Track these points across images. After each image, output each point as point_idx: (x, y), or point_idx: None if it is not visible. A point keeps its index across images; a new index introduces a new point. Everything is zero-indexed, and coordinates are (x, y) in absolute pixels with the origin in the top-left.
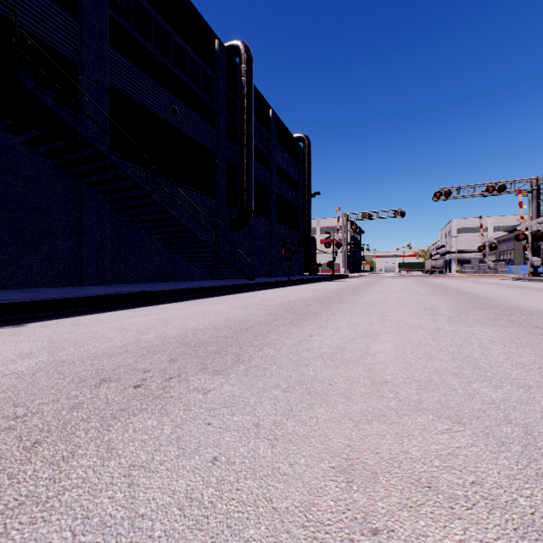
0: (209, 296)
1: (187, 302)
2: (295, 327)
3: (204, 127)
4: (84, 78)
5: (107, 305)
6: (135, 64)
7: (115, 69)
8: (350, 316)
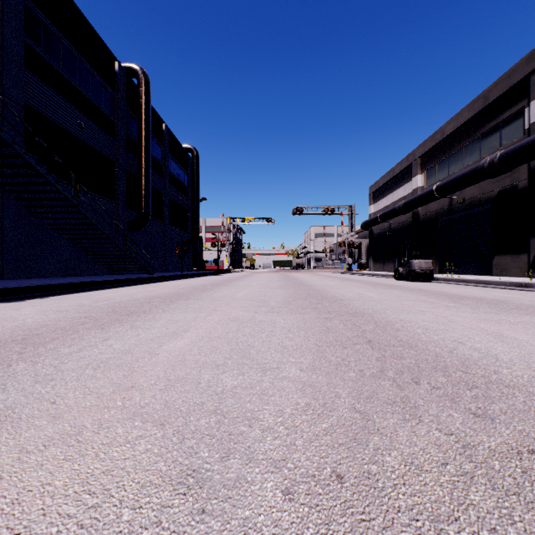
0: (131, 285)
1: (123, 288)
2: (204, 293)
3: (105, 139)
4: (4, 98)
5: (71, 289)
6: (46, 84)
7: (29, 89)
8: (229, 289)
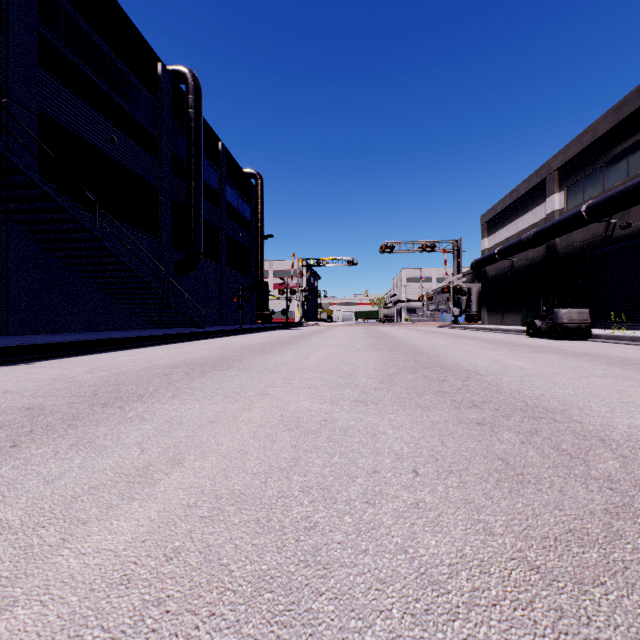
0: (168, 343)
1: (153, 347)
2: (259, 356)
3: (145, 159)
4: (10, 102)
5: (80, 350)
6: (67, 87)
7: (45, 92)
8: (296, 351)
